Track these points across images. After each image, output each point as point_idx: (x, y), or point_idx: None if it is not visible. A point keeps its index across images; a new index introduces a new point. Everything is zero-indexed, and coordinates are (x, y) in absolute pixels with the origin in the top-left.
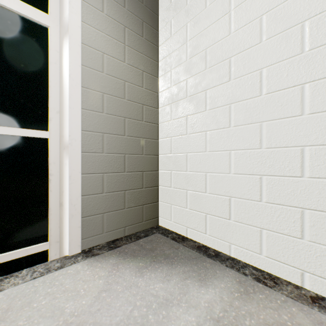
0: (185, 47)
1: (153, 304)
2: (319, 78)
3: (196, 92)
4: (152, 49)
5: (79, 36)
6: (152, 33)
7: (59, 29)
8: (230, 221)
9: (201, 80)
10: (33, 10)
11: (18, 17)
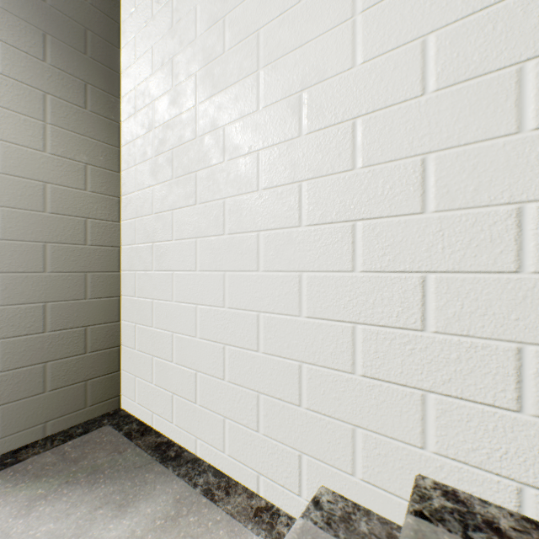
0: (151, 136)
1: None
2: (271, 228)
3: (162, 210)
4: (107, 128)
5: None
6: (107, 101)
7: None
8: (196, 405)
9: (168, 193)
10: None
11: None
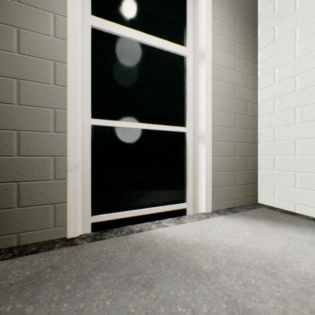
0: (293, 48)
1: (302, 242)
2: None
3: (307, 87)
4: (253, 55)
5: (211, 59)
6: (253, 41)
7: (193, 56)
8: None
9: (314, 75)
10: (180, 48)
11: (172, 54)
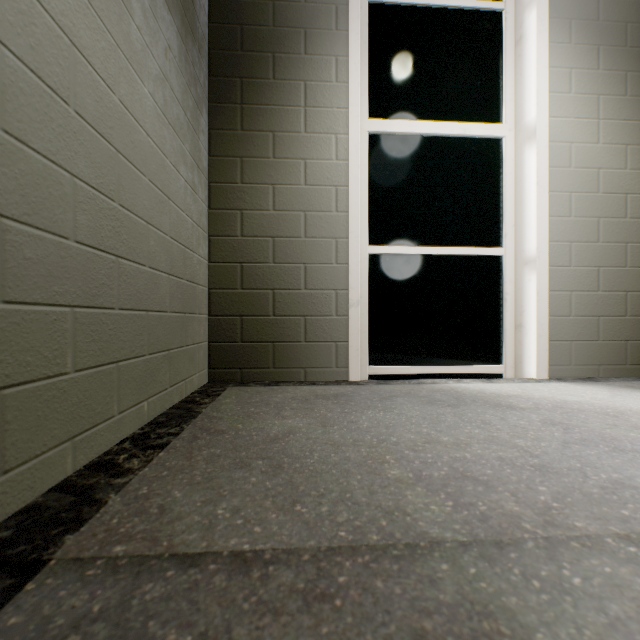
0: None
1: None
2: None
3: None
4: None
5: (546, 136)
6: None
7: (514, 135)
8: None
9: None
10: (491, 127)
11: (478, 140)
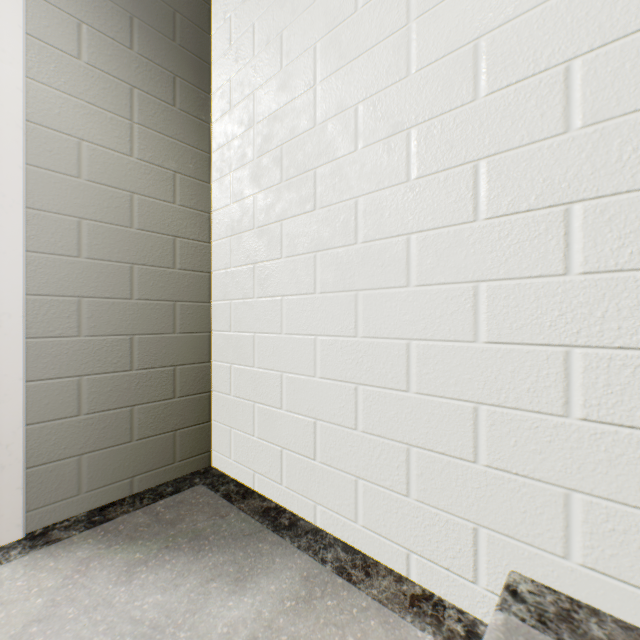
0: (252, 134)
1: (125, 639)
2: (428, 228)
3: (268, 222)
4: (197, 129)
5: (20, 109)
6: (197, 98)
7: None
8: (316, 462)
9: (275, 200)
10: None
11: None
